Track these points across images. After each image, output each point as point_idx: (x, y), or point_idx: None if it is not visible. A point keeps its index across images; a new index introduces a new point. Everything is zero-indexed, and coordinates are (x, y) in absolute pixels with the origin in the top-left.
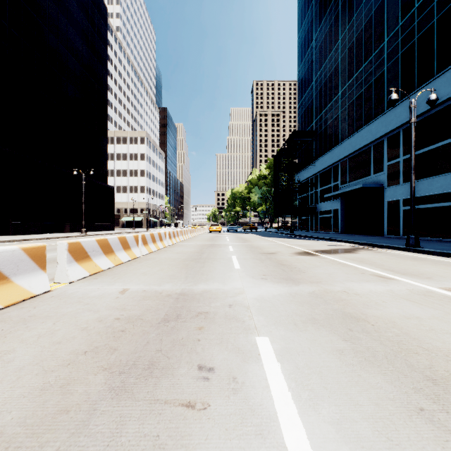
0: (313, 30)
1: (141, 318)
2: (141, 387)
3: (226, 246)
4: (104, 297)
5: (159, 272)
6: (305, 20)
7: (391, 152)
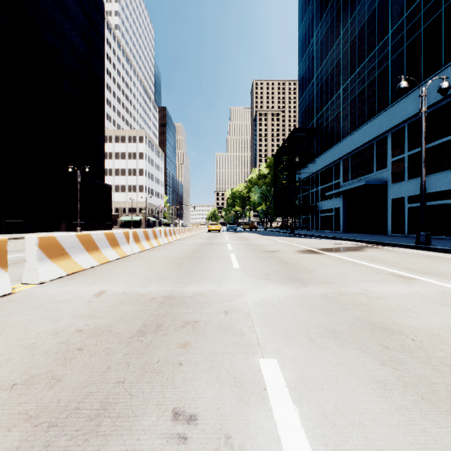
0: (314, 26)
1: (110, 329)
2: None
3: (225, 245)
4: (74, 301)
5: (148, 271)
6: (306, 15)
7: (395, 148)
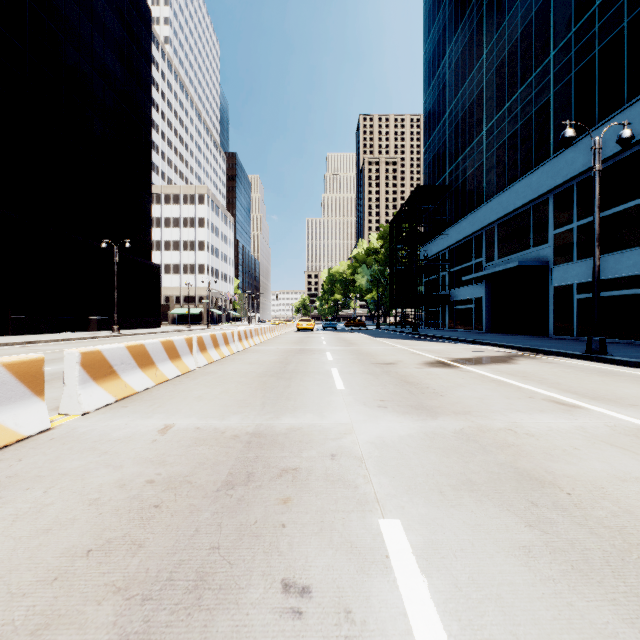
0: (445, 41)
1: (189, 480)
2: (180, 633)
3: (322, 353)
4: (134, 441)
5: (222, 395)
6: (434, 26)
7: (560, 215)
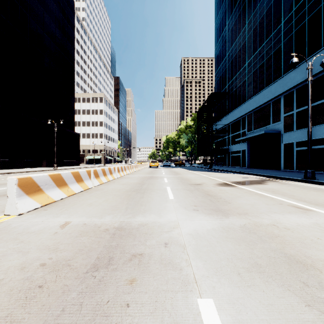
0: (226, 18)
1: (69, 263)
2: None
3: (162, 178)
4: (43, 233)
5: (104, 202)
6: (220, 10)
7: (287, 106)
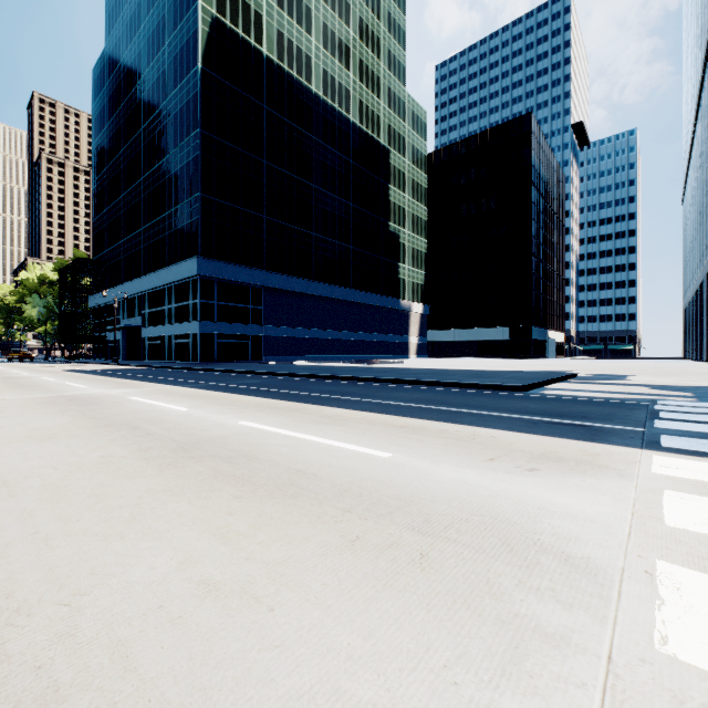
0: (105, 159)
1: None
2: None
3: None
4: None
5: None
6: (99, 137)
7: (144, 305)
